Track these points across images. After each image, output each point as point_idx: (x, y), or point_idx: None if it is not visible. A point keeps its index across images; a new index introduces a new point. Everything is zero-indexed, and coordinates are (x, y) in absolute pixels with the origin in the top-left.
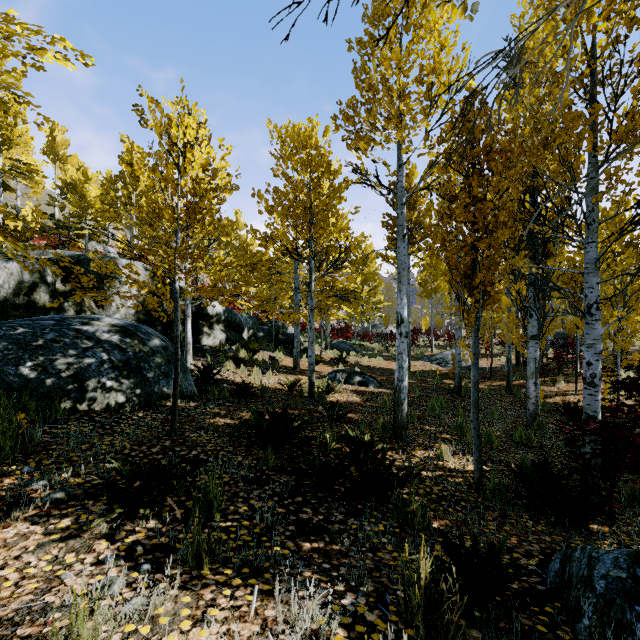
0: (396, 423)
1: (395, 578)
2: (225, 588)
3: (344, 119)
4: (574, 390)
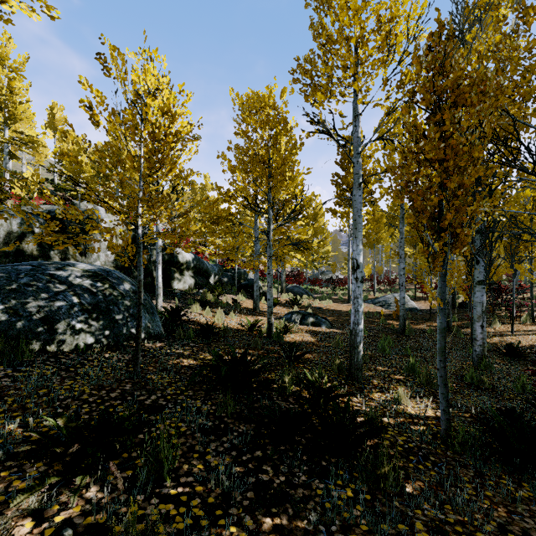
0: (352, 365)
1: None
2: None
3: (302, 72)
4: (510, 331)
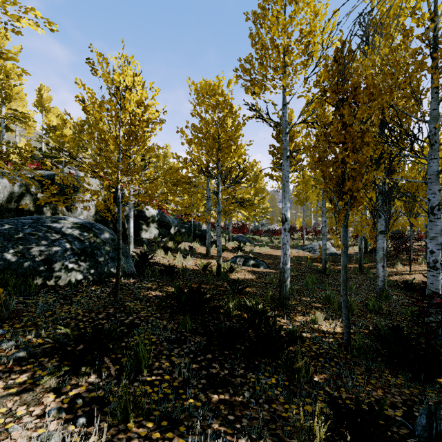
0: (281, 295)
1: (288, 430)
2: (146, 441)
3: (243, 71)
4: (408, 271)
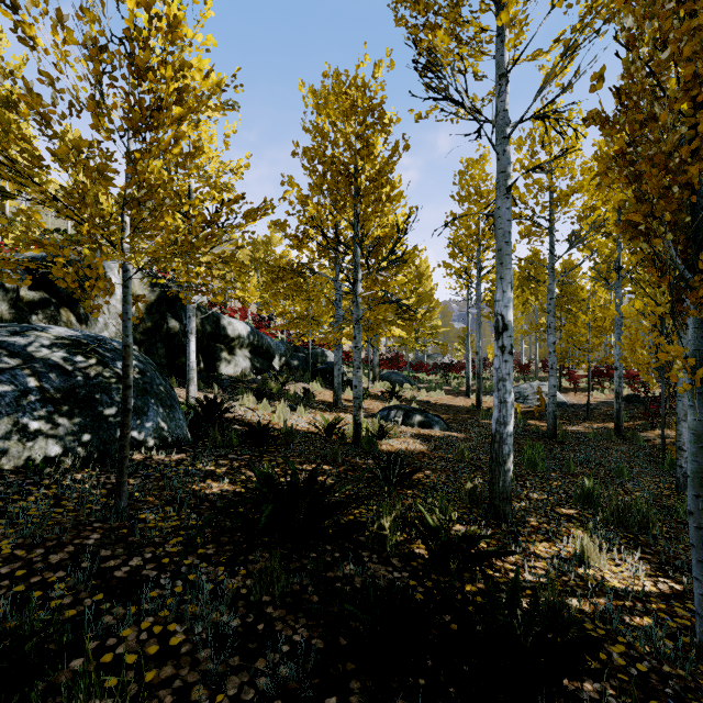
0: (495, 493)
1: None
2: None
3: (410, 2)
4: None
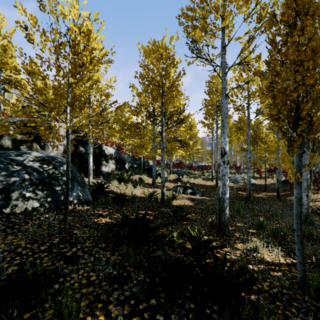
0: (221, 223)
1: None
2: None
3: (185, 16)
4: (319, 198)
